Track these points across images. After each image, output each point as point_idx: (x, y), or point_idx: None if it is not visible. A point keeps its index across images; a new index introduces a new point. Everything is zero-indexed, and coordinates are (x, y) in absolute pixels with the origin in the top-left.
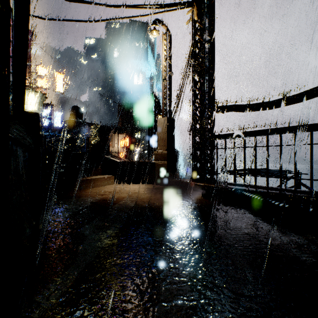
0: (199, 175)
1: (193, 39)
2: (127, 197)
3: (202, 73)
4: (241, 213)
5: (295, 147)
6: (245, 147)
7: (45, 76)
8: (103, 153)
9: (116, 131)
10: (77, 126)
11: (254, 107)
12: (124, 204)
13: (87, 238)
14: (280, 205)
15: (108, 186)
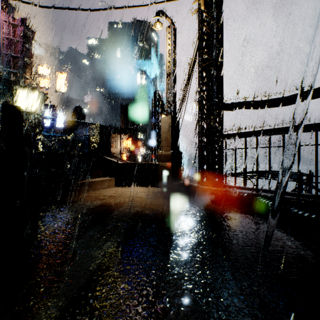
0: (206, 178)
1: (199, 31)
2: (128, 202)
3: (210, 67)
4: (258, 223)
5: (317, 148)
6: (258, 148)
7: (46, 76)
8: (104, 154)
9: (118, 132)
10: (80, 127)
11: (268, 103)
12: (125, 211)
13: (77, 256)
14: (305, 215)
15: (108, 189)
